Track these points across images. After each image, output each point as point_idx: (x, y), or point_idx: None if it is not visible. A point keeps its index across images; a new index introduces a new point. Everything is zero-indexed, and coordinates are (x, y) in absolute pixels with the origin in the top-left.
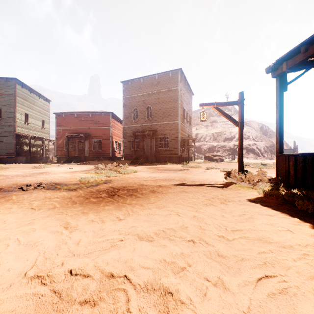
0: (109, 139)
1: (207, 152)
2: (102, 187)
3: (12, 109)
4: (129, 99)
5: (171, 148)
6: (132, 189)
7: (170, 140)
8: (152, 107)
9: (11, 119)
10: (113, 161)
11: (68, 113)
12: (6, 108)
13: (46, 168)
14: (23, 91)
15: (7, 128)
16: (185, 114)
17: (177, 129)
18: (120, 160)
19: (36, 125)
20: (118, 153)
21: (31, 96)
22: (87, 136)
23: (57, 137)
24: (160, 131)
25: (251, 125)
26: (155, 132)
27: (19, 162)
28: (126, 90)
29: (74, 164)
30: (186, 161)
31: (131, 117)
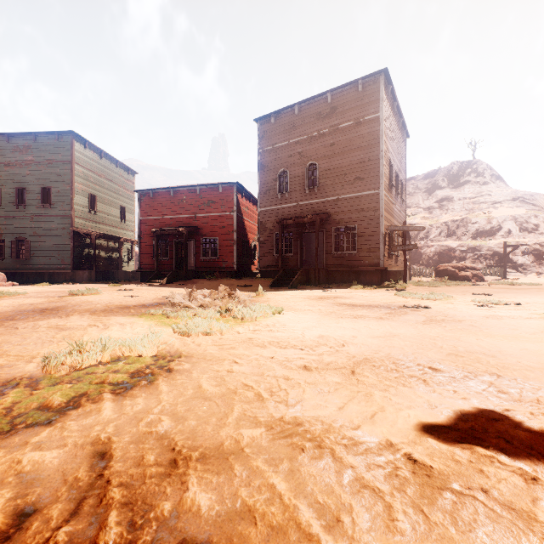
0: (232, 236)
1: (436, 262)
2: (36, 454)
3: (67, 186)
4: (270, 154)
5: (362, 253)
6: (204, 543)
7: (360, 234)
8: (318, 165)
9: (66, 205)
10: (238, 280)
11: (159, 190)
12: (59, 186)
13: (88, 294)
14: (87, 156)
15: (60, 221)
16: (393, 177)
17: (377, 209)
18: (253, 277)
19: (110, 216)
20: (252, 265)
21: (101, 164)
22: (191, 231)
23: (140, 235)
24: (336, 215)
25: (537, 202)
26: (326, 217)
27: (78, 281)
28: (265, 135)
29: (163, 286)
30: (396, 281)
31: (274, 189)
